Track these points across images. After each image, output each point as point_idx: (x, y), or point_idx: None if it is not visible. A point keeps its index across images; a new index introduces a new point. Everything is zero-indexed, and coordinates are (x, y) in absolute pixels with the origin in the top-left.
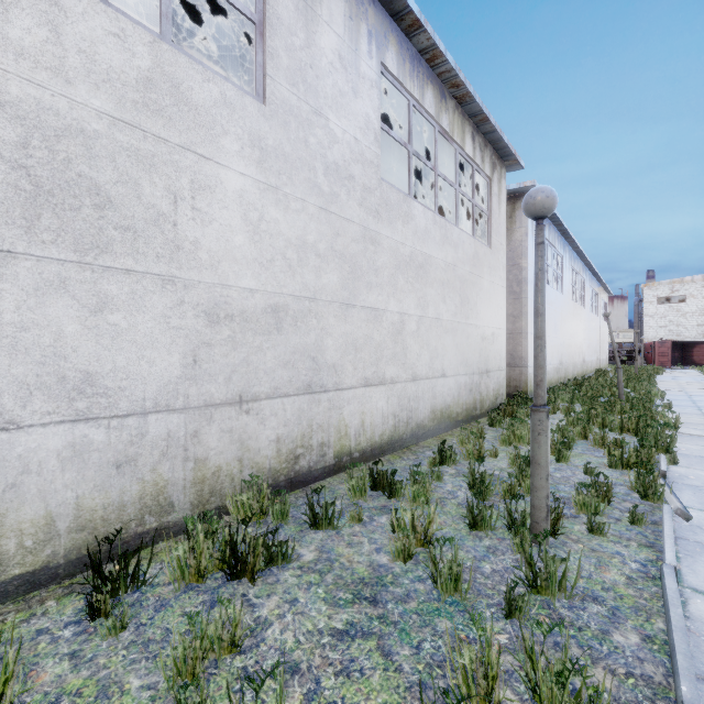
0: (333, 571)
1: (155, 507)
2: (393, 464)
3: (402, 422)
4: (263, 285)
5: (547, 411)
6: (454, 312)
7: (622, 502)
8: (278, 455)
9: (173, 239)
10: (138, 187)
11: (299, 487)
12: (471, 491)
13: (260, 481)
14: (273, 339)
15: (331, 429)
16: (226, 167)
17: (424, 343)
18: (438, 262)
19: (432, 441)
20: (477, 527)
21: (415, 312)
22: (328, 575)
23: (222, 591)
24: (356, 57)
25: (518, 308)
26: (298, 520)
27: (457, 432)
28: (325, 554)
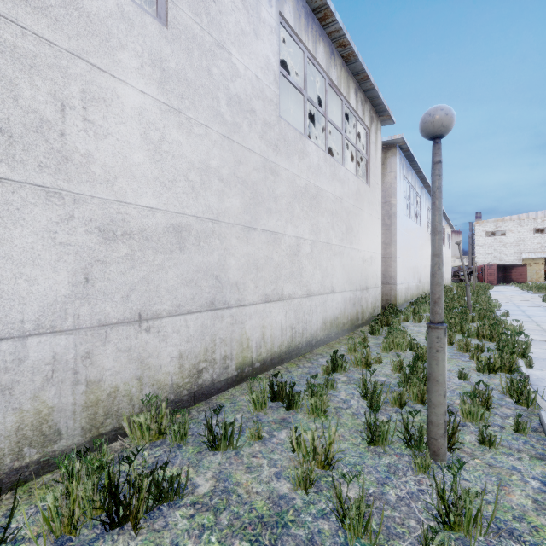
0: (230, 507)
1: (37, 437)
2: (290, 372)
3: (298, 333)
4: (164, 204)
5: (445, 329)
6: (341, 238)
7: (499, 407)
8: (181, 371)
9: (60, 149)
10: (14, 87)
11: (202, 400)
12: (363, 399)
13: (161, 397)
14: (175, 258)
15: (234, 343)
16: (123, 82)
17: (316, 264)
18: (328, 194)
19: (324, 349)
20: (375, 442)
21: (309, 237)
22: (223, 514)
23: (98, 545)
24: (258, 2)
25: (389, 237)
26: (197, 439)
27: (343, 340)
28: (221, 484)
